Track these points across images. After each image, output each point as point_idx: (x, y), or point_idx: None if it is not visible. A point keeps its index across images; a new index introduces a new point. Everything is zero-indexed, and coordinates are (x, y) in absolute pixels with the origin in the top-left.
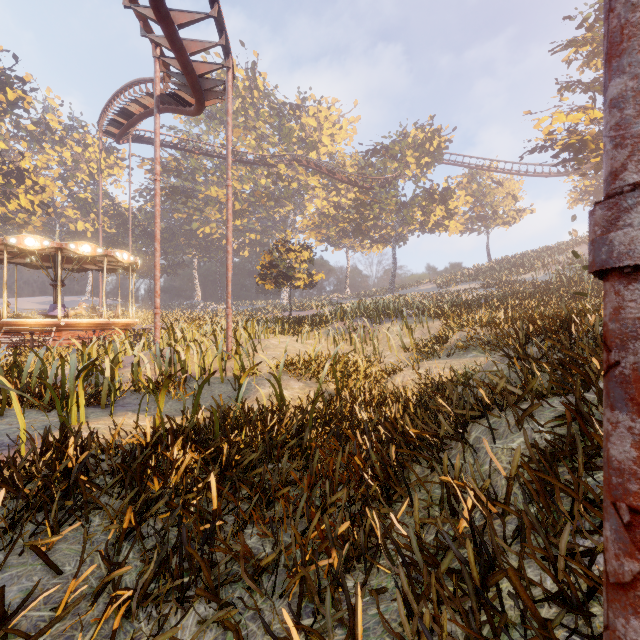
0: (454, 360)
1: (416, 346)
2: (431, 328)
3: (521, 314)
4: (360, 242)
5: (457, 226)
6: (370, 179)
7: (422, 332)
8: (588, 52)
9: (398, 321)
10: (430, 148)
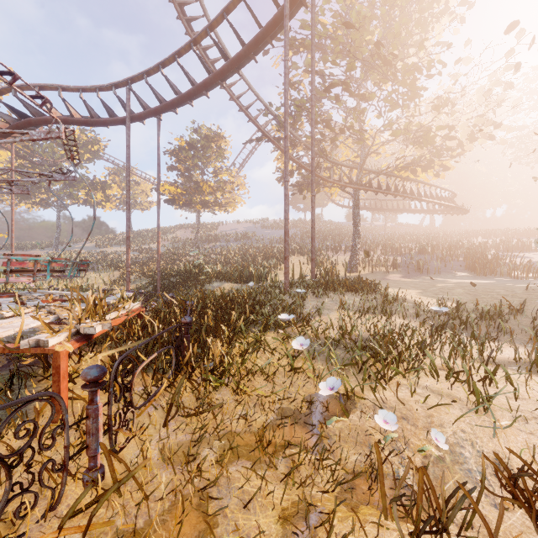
0: (131, 285)
1: (112, 282)
2: (114, 275)
3: (152, 269)
4: (20, 201)
5: (111, 206)
6: (36, 154)
7: (110, 277)
8: (177, 160)
9: (92, 272)
10: (92, 148)
